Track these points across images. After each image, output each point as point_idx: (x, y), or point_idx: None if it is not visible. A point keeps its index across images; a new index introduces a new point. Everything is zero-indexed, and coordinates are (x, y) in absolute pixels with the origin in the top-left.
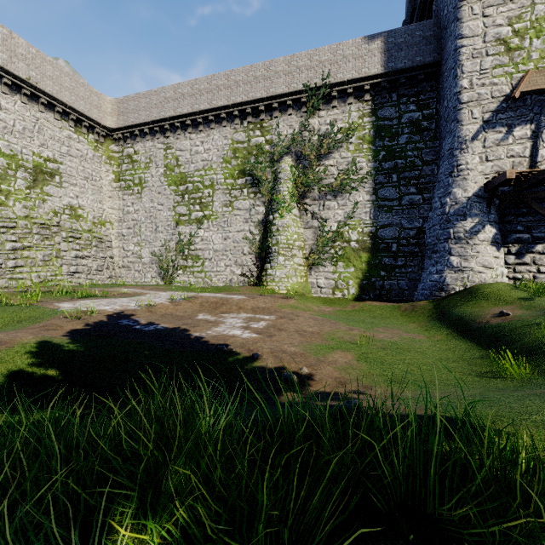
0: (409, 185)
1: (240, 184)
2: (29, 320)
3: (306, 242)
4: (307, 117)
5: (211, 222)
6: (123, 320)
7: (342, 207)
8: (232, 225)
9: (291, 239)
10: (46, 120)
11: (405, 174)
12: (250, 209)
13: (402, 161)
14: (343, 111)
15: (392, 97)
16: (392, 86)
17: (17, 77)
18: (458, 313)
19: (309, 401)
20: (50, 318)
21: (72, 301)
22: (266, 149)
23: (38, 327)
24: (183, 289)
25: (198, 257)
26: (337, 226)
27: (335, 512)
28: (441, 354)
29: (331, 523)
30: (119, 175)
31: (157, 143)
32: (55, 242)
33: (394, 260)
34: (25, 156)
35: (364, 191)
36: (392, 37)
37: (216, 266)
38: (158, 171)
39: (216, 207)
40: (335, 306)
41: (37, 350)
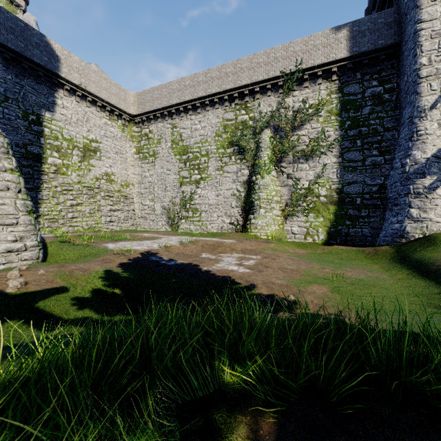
0: (371, 148)
1: (229, 152)
2: (91, 255)
3: (282, 197)
4: (283, 97)
5: (207, 183)
6: (152, 257)
7: (313, 168)
8: (222, 184)
9: (270, 195)
10: (91, 112)
11: (368, 140)
12: (237, 172)
13: (365, 128)
14: (313, 91)
15: (357, 76)
16: (357, 66)
17: (73, 84)
18: (418, 257)
19: (314, 312)
20: (105, 255)
21: (113, 242)
22: (249, 124)
23: (100, 260)
24: (186, 234)
25: (197, 210)
26: (308, 184)
27: (341, 374)
28: (403, 290)
29: (340, 379)
30: (139, 149)
31: (166, 124)
32: (97, 199)
33: (358, 211)
34: (78, 139)
35: (332, 154)
36: (356, 26)
37: (210, 216)
38: (167, 145)
39: (210, 171)
40: (307, 249)
41: (105, 276)
